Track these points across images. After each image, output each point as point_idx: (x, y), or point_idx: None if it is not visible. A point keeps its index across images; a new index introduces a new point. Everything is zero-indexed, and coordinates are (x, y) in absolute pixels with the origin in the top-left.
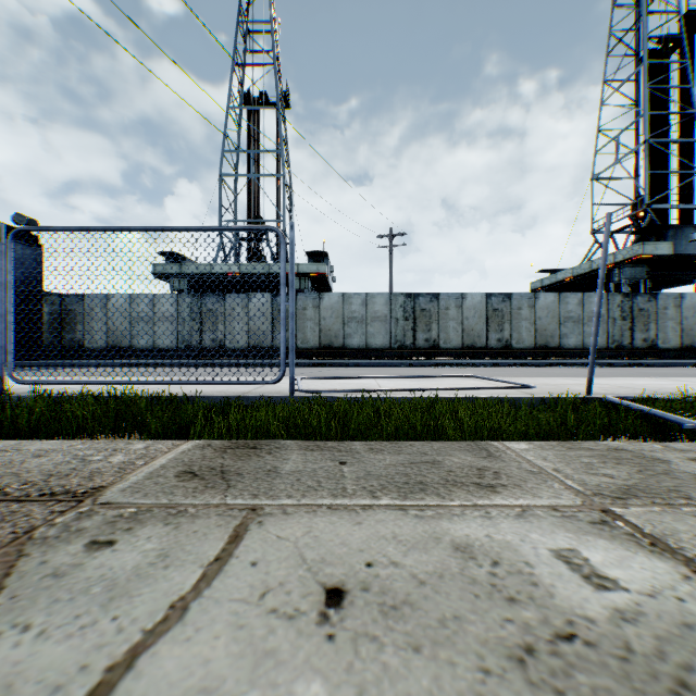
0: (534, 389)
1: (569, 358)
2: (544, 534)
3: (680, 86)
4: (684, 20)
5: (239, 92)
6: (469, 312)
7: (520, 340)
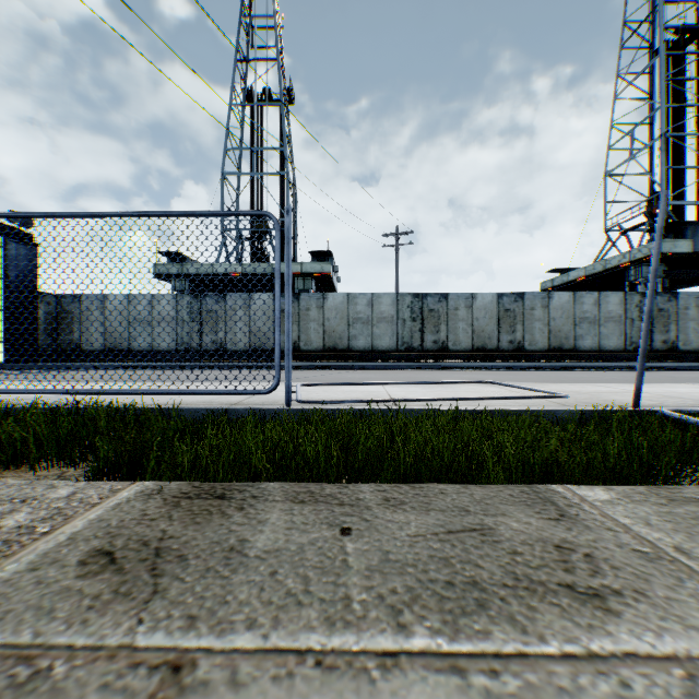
0: (567, 399)
1: (584, 360)
2: None
3: (698, 78)
4: None
5: (242, 89)
6: (479, 313)
7: (533, 342)
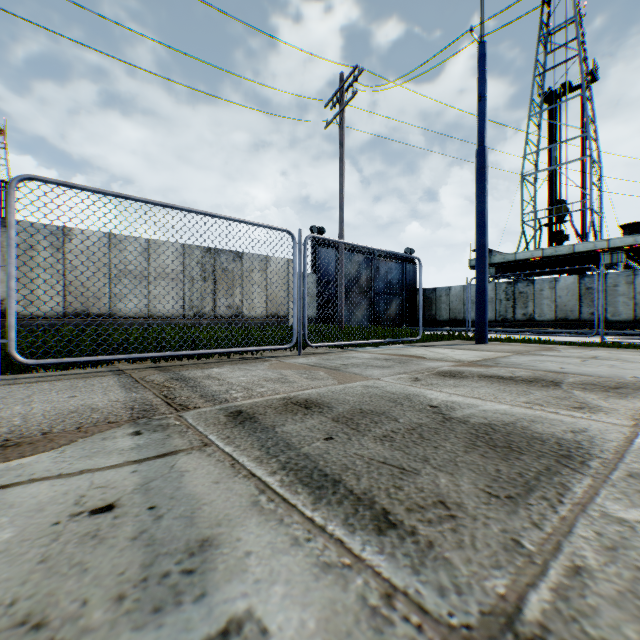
0: None
1: None
2: None
3: None
4: None
5: (538, 95)
6: None
7: None
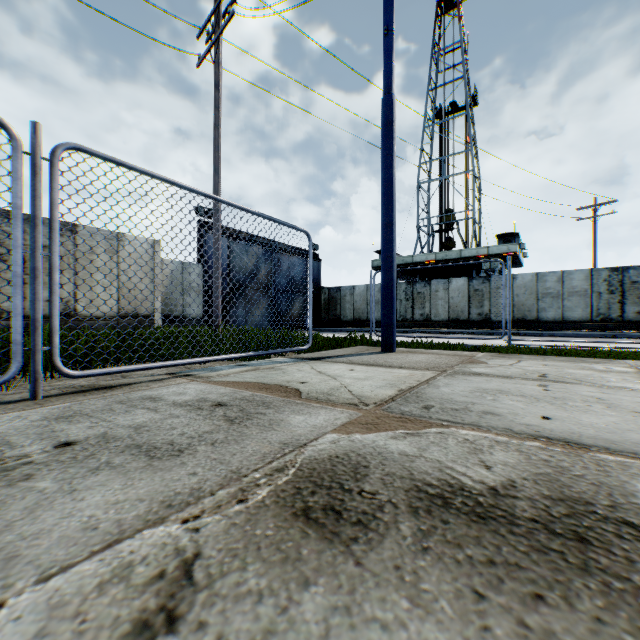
0: None
1: None
2: (603, 366)
3: None
4: None
5: (432, 110)
6: None
7: None
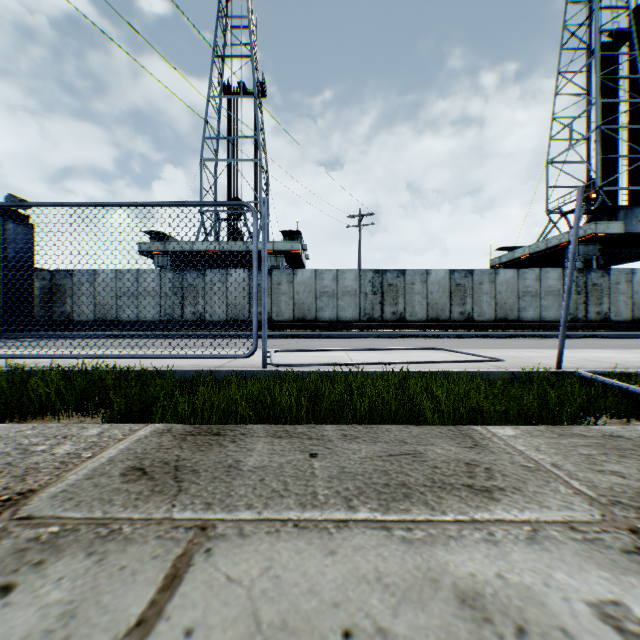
0: (503, 363)
1: (527, 330)
2: (571, 572)
3: (629, 76)
4: (633, 14)
5: (219, 83)
6: (433, 287)
7: (481, 313)
